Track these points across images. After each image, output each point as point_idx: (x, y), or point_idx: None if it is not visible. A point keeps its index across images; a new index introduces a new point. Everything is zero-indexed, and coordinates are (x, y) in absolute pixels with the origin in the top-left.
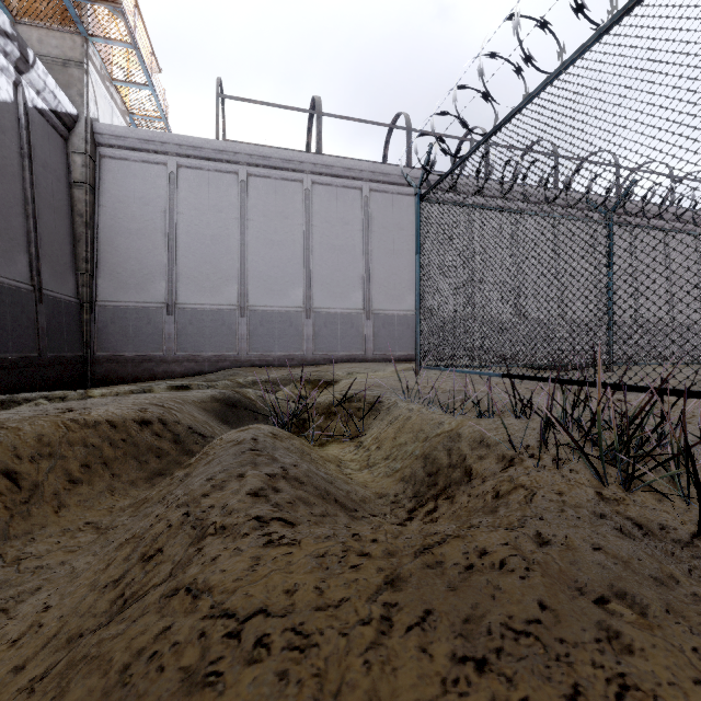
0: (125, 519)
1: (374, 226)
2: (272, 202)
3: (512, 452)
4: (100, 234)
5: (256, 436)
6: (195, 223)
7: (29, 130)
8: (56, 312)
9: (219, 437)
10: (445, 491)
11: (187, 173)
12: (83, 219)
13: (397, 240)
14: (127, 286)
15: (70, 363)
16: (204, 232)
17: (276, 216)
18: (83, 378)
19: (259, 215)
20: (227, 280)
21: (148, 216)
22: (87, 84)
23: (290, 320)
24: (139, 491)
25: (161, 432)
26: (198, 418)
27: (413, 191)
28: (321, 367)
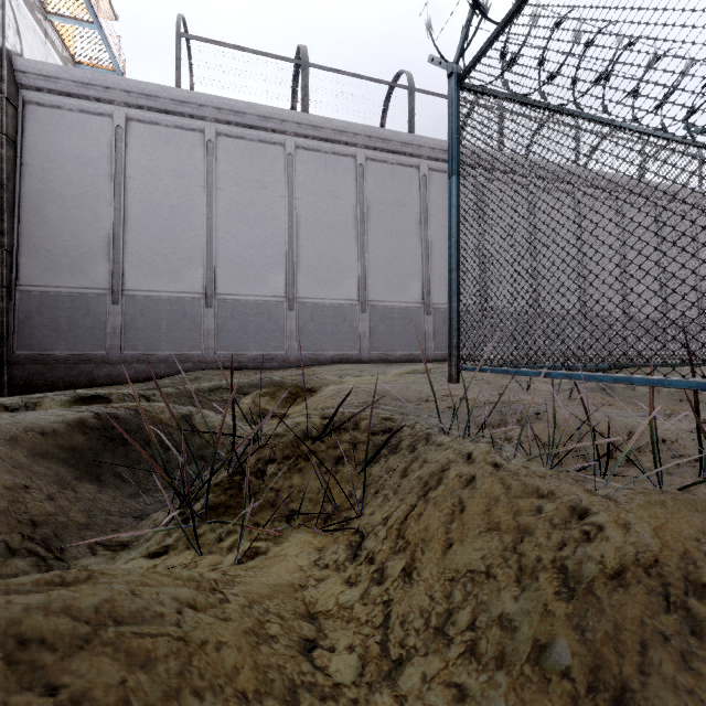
0: None
1: (370, 201)
2: (246, 168)
3: None
4: (23, 201)
5: None
6: (149, 191)
7: None
8: None
9: None
10: None
11: (139, 128)
12: None
13: (397, 219)
14: (59, 267)
15: None
16: (160, 202)
17: (252, 185)
18: None
19: (230, 183)
20: (189, 262)
21: (87, 179)
22: (2, 5)
23: (269, 312)
24: None
25: None
26: None
27: (416, 161)
28: (306, 369)
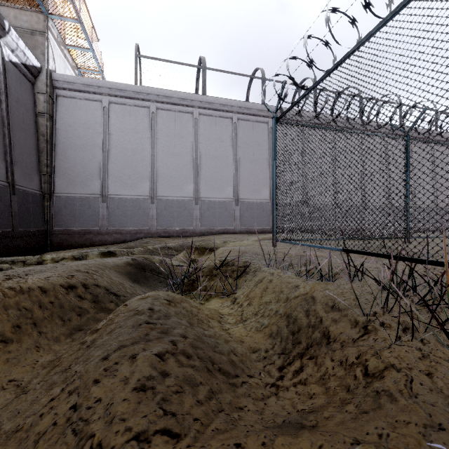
0: (37, 383)
1: (240, 143)
2: (172, 126)
3: (363, 319)
4: (56, 148)
5: (153, 305)
6: (121, 141)
7: (5, 76)
8: (25, 201)
9: (124, 303)
10: (308, 350)
11: (115, 107)
12: (45, 138)
13: (255, 152)
14: (75, 183)
15: (35, 235)
16: (127, 147)
17: (175, 136)
18: (45, 245)
19: (163, 135)
20: (142, 179)
21: (89, 136)
22: (47, 47)
23: (185, 206)
24: (61, 346)
25: (83, 294)
26: (115, 281)
27: (266, 120)
28: (205, 237)
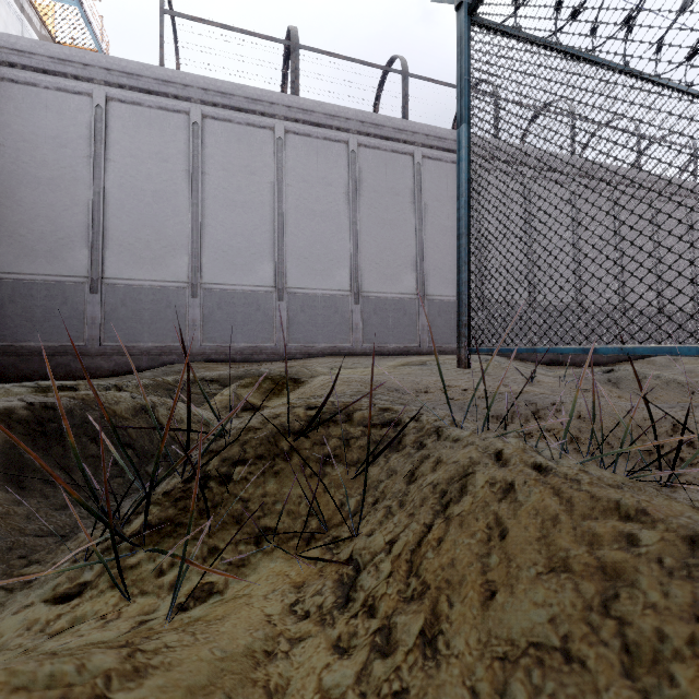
0: None
1: (363, 189)
2: (234, 152)
3: None
4: None
5: None
6: (131, 175)
7: None
8: None
9: None
10: None
11: (121, 109)
12: None
13: (390, 207)
14: (34, 253)
15: None
16: (143, 187)
17: (239, 170)
18: None
19: (217, 168)
20: (174, 250)
21: (65, 161)
22: None
23: (257, 302)
24: None
25: None
26: None
27: (410, 148)
28: (296, 362)
